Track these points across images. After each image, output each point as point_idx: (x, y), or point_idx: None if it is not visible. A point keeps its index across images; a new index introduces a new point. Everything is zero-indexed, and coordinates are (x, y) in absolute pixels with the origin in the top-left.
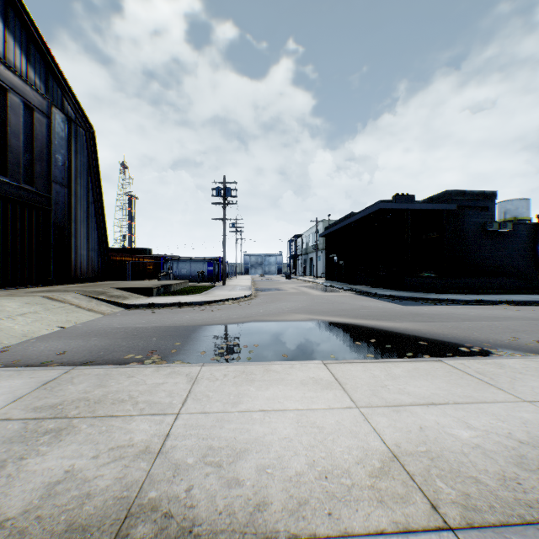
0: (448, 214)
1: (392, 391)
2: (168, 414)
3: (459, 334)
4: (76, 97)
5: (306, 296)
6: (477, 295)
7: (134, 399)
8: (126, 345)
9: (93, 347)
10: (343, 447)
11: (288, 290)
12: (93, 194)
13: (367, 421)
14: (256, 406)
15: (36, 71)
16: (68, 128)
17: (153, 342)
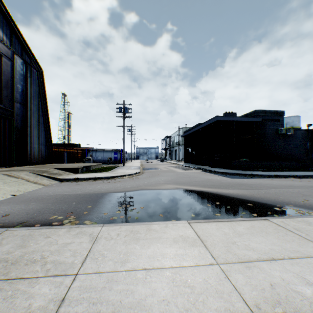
0: (256, 124)
1: (241, 247)
2: (68, 275)
3: (271, 198)
4: (30, 49)
5: (173, 173)
6: (274, 171)
7: (44, 259)
8: (54, 208)
9: (30, 210)
10: (212, 310)
11: (162, 169)
12: (42, 110)
13: (228, 278)
14: (140, 264)
15: (4, 31)
16: (25, 68)
17: (73, 205)
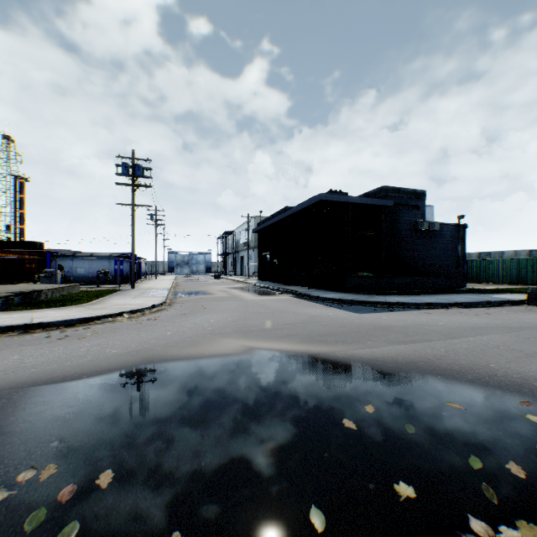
0: (385, 211)
1: None
2: None
3: (477, 370)
4: None
5: (238, 303)
6: (420, 296)
7: None
8: None
9: None
10: None
11: (215, 294)
12: None
13: None
14: None
15: None
16: None
17: None
